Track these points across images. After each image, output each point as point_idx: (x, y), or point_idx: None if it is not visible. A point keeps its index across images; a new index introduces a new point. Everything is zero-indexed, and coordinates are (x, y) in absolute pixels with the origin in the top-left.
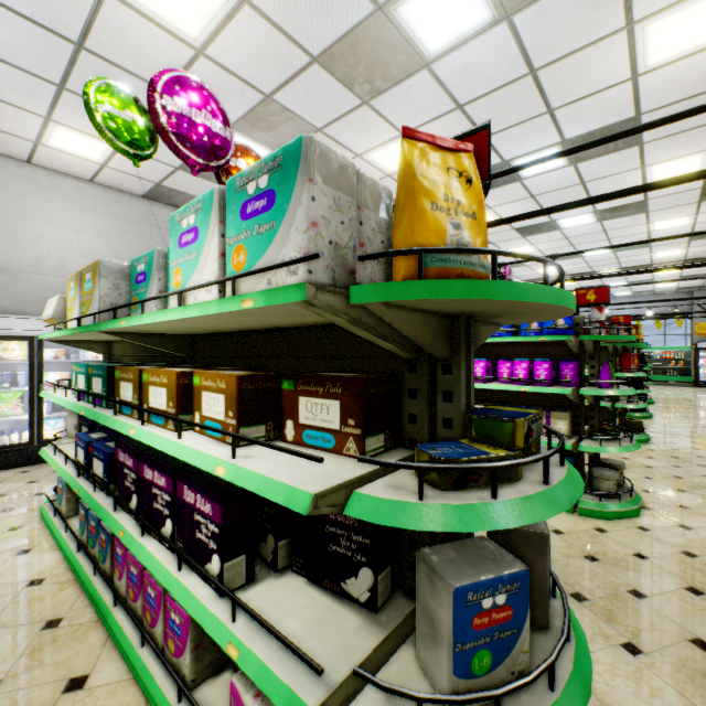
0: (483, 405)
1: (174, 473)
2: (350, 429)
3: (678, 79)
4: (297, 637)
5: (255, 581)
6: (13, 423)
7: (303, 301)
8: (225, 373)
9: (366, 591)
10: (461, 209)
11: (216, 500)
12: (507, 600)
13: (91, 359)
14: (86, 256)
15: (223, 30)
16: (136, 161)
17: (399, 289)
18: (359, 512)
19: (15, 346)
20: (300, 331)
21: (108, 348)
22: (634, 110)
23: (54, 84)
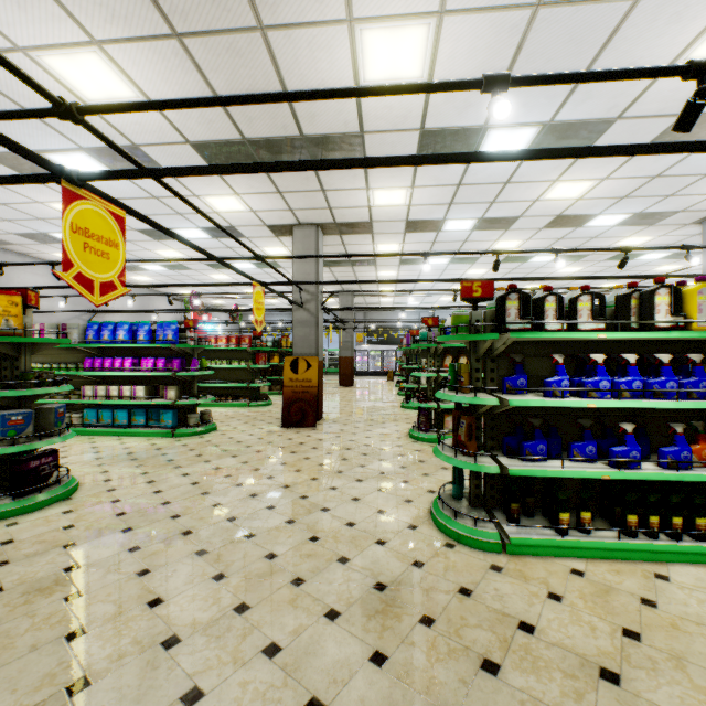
0: (133, 385)
1: None
2: None
3: (240, 218)
4: None
5: None
6: None
7: None
8: None
9: None
10: (12, 314)
11: None
12: (24, 418)
13: None
14: None
15: None
16: None
17: None
18: None
19: None
20: None
21: None
22: (229, 224)
23: None
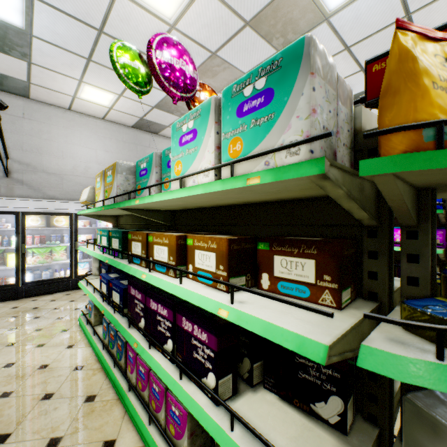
0: None
1: (174, 307)
2: (325, 283)
3: None
4: None
5: (238, 394)
6: (61, 264)
7: (319, 174)
8: (215, 236)
9: (336, 416)
10: None
11: (212, 332)
12: None
13: (103, 226)
14: (100, 164)
15: (188, 9)
16: (140, 95)
17: (422, 159)
18: (374, 366)
19: (63, 219)
20: (260, 206)
21: (116, 219)
22: None
23: (85, 58)
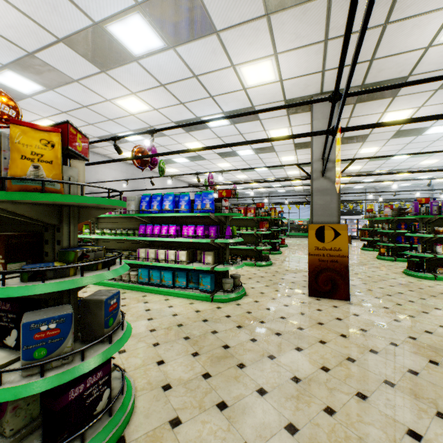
0: (176, 250)
1: None
2: (0, 260)
3: (264, 94)
4: None
5: None
6: None
7: None
8: None
9: (15, 341)
10: (43, 159)
11: None
12: (58, 326)
13: None
14: None
15: None
16: None
17: None
18: None
19: None
20: None
21: None
22: (251, 104)
23: None
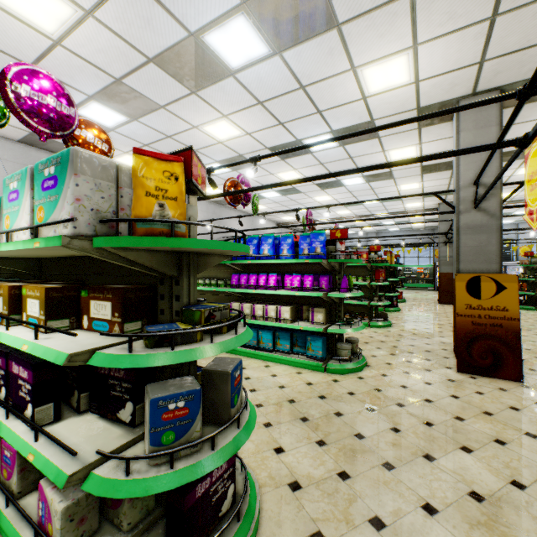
0: (276, 305)
1: (7, 355)
2: (116, 319)
3: (389, 102)
4: (76, 444)
5: (61, 420)
6: None
7: (62, 246)
8: (41, 286)
9: (130, 416)
10: (168, 195)
11: (30, 368)
12: (186, 404)
13: None
14: None
15: (74, 31)
16: None
17: (116, 240)
18: (95, 362)
19: None
20: None
21: None
22: (370, 117)
23: None
